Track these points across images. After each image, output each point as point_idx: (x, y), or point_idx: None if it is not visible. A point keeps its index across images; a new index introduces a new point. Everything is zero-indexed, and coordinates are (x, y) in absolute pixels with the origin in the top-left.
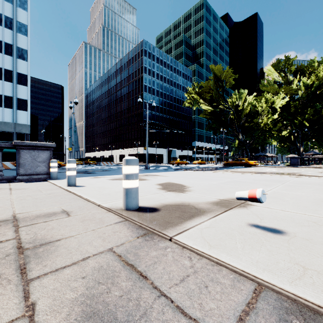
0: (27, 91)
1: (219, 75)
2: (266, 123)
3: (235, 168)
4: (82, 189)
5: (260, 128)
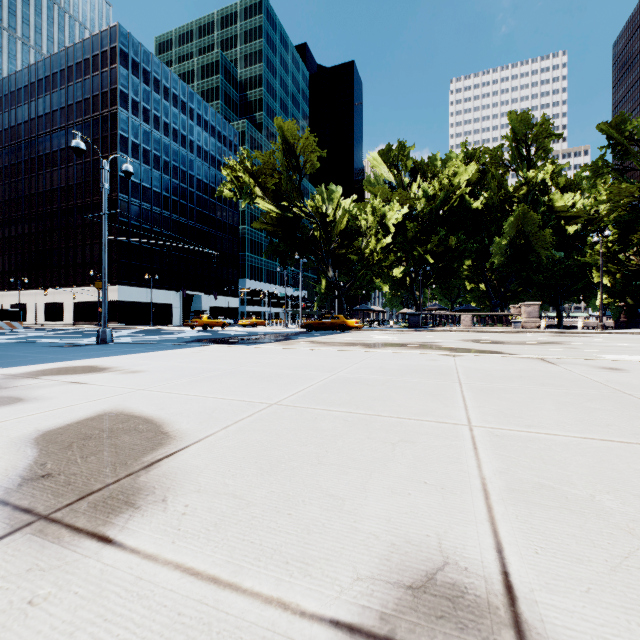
0: None
1: (292, 146)
2: (374, 252)
3: (324, 335)
4: None
5: (363, 259)
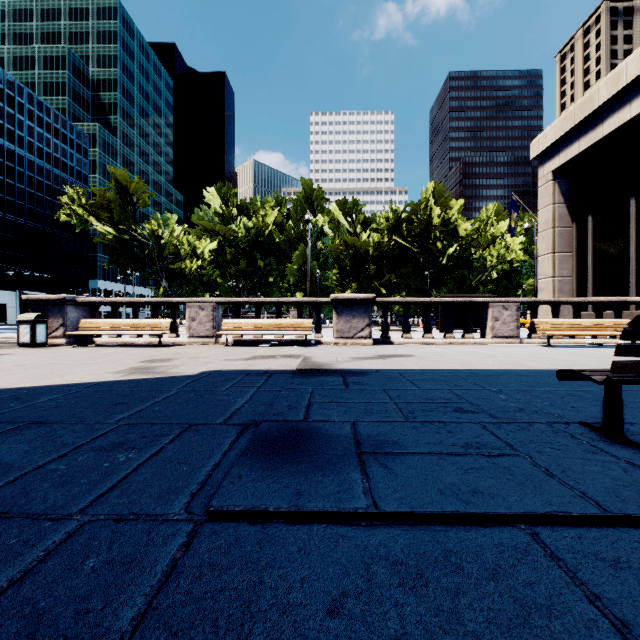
0: None
1: (126, 187)
2: (192, 271)
3: None
4: None
5: (187, 275)
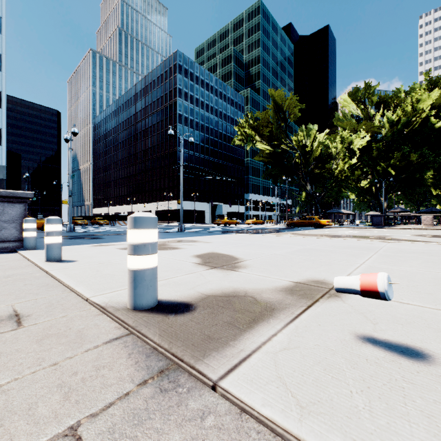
0: (0, 115)
1: (281, 104)
2: (342, 170)
3: (303, 230)
4: (68, 266)
5: (334, 176)
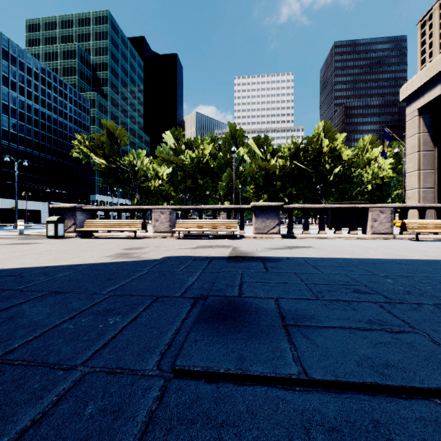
0: None
1: (113, 133)
2: (155, 187)
3: None
4: None
5: (152, 190)
